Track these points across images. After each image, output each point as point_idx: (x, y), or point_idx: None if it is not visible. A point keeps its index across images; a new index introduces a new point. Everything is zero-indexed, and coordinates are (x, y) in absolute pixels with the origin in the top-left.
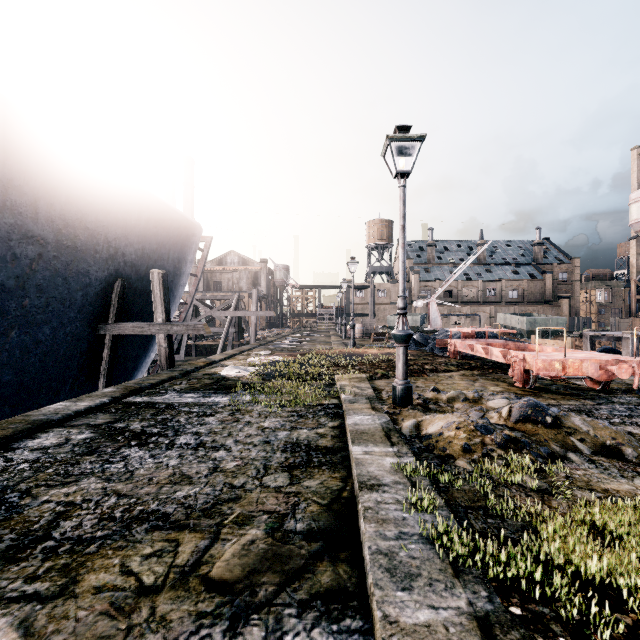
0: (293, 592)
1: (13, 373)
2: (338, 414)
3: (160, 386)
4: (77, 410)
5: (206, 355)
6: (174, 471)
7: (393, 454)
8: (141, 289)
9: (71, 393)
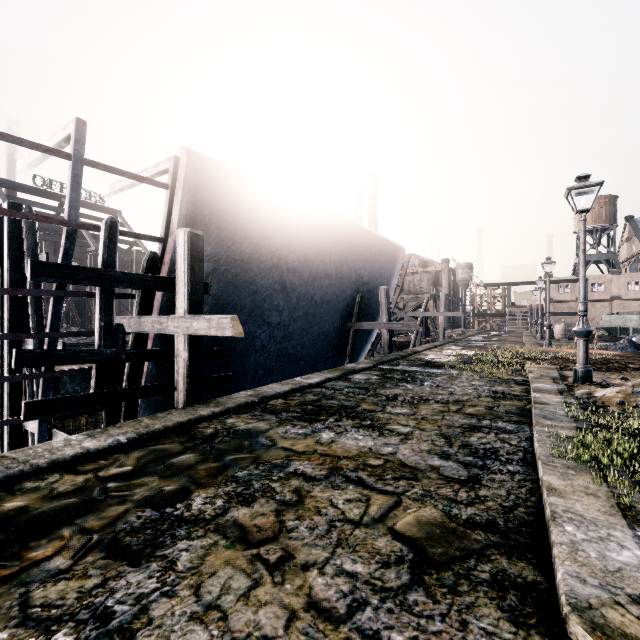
0: (500, 419)
1: (313, 349)
2: (525, 384)
3: (392, 362)
4: (362, 367)
5: (395, 350)
6: (431, 391)
7: (560, 398)
8: (368, 299)
9: (330, 366)
